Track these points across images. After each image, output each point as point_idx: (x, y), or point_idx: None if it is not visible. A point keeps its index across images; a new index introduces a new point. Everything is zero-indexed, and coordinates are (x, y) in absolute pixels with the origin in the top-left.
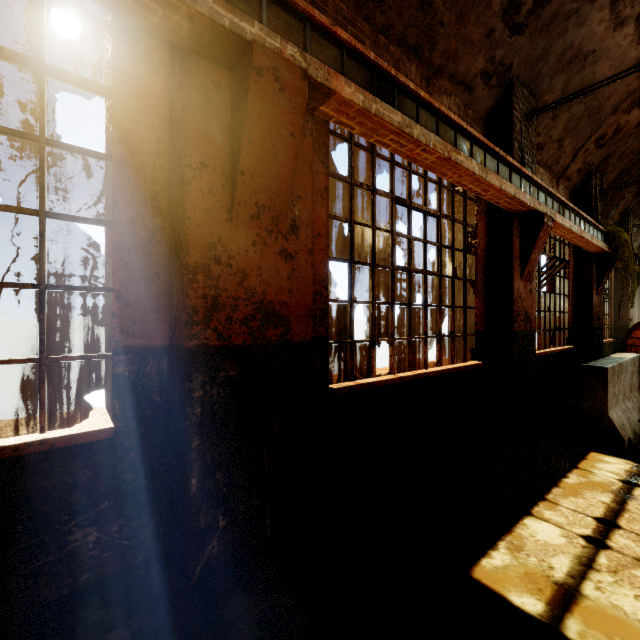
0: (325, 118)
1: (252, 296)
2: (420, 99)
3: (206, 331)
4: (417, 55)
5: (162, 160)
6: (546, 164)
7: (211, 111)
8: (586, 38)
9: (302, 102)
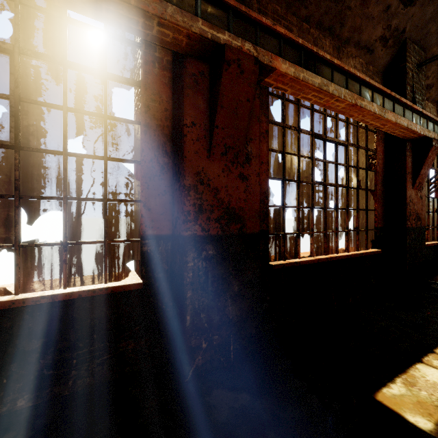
0: (267, 86)
1: (222, 204)
2: (334, 65)
3: (195, 226)
4: (330, 32)
5: (168, 122)
6: (434, 100)
7: (198, 90)
8: None
9: (254, 78)
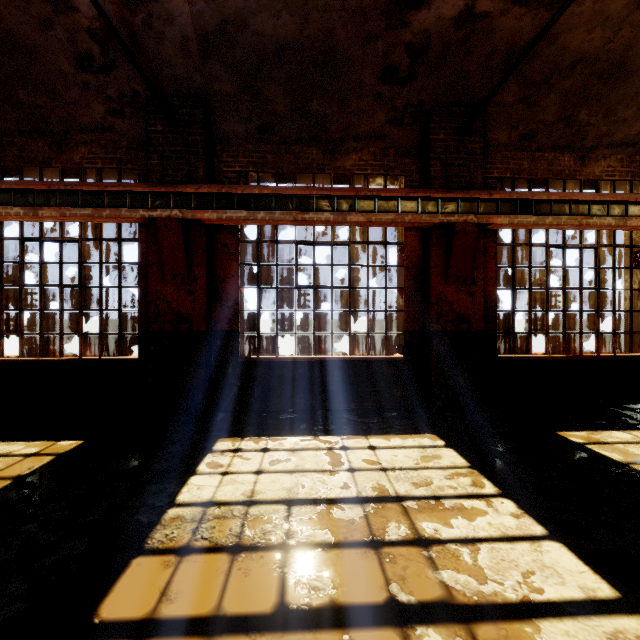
0: (490, 228)
1: (454, 312)
2: (553, 200)
3: (437, 325)
4: (569, 148)
5: (419, 262)
6: None
7: (439, 245)
8: None
9: (475, 235)
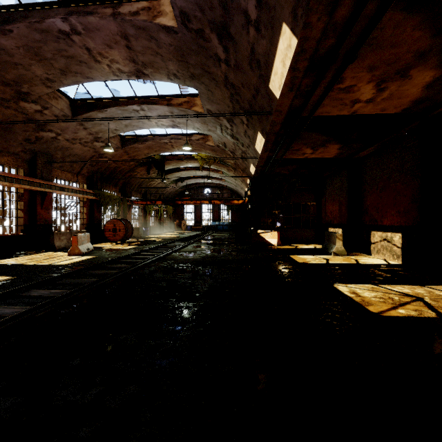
0: None
1: None
2: None
3: None
4: None
5: None
6: (68, 171)
7: None
8: (64, 145)
9: None
